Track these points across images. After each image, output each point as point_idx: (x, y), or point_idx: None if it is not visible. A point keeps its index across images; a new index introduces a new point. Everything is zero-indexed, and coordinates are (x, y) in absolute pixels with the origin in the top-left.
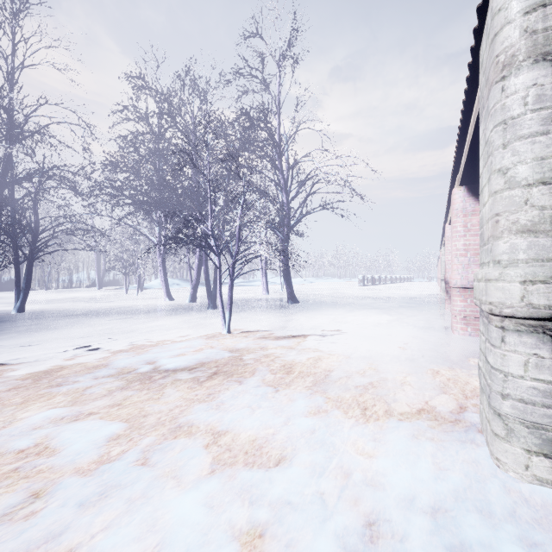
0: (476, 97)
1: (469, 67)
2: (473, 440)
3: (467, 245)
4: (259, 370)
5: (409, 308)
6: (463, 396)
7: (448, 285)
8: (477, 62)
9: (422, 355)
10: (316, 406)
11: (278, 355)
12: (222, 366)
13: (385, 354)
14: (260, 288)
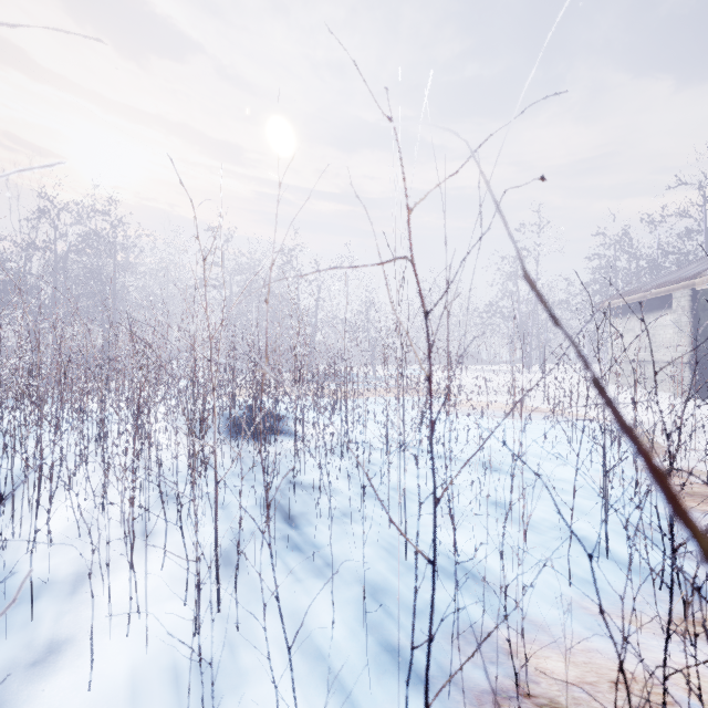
0: None
1: None
2: None
3: None
4: None
5: None
6: None
7: None
8: None
9: None
10: None
11: None
12: None
13: None
14: None
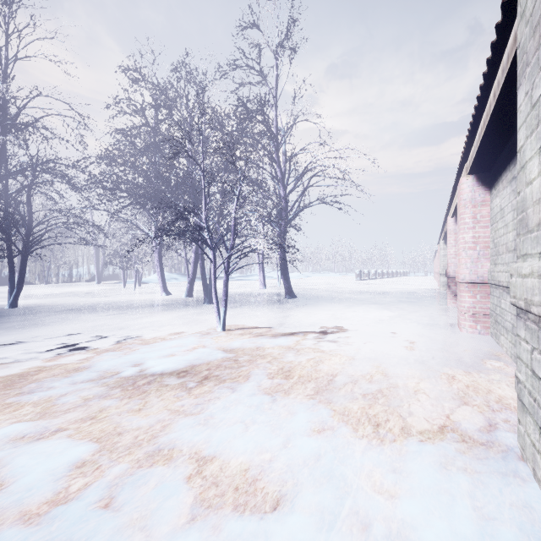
0: (499, 68)
1: (496, 29)
2: (515, 472)
3: (476, 237)
4: (254, 374)
5: (409, 303)
6: (489, 408)
7: (451, 280)
8: (506, 23)
9: (432, 357)
10: (319, 422)
11: (275, 356)
12: (214, 370)
13: (391, 354)
14: (257, 282)
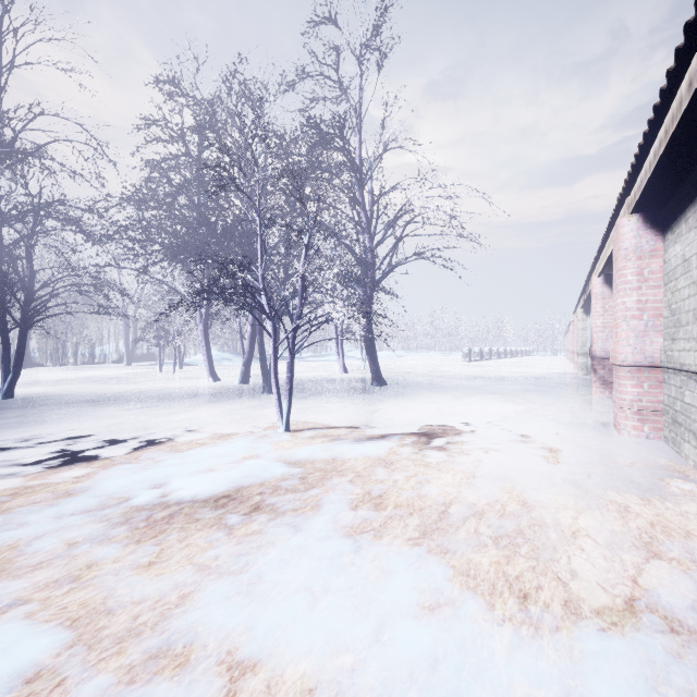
0: None
1: None
2: None
3: (642, 302)
4: (328, 502)
5: (539, 393)
6: (696, 566)
7: (597, 362)
8: None
9: (586, 474)
10: (431, 590)
11: (359, 472)
12: (269, 494)
13: (526, 470)
14: (334, 364)
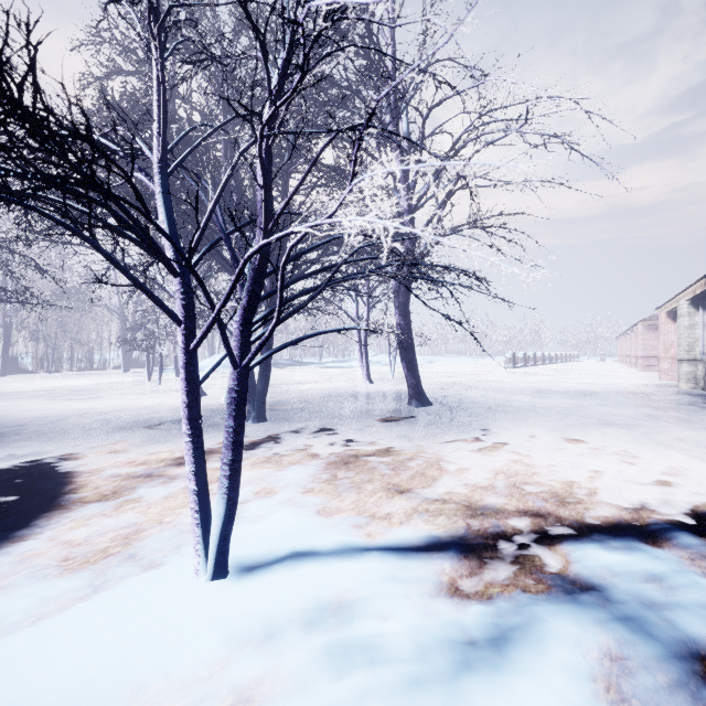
0: None
1: None
2: None
3: None
4: None
5: (679, 423)
6: None
7: None
8: None
9: None
10: None
11: None
12: None
13: None
14: (357, 371)
